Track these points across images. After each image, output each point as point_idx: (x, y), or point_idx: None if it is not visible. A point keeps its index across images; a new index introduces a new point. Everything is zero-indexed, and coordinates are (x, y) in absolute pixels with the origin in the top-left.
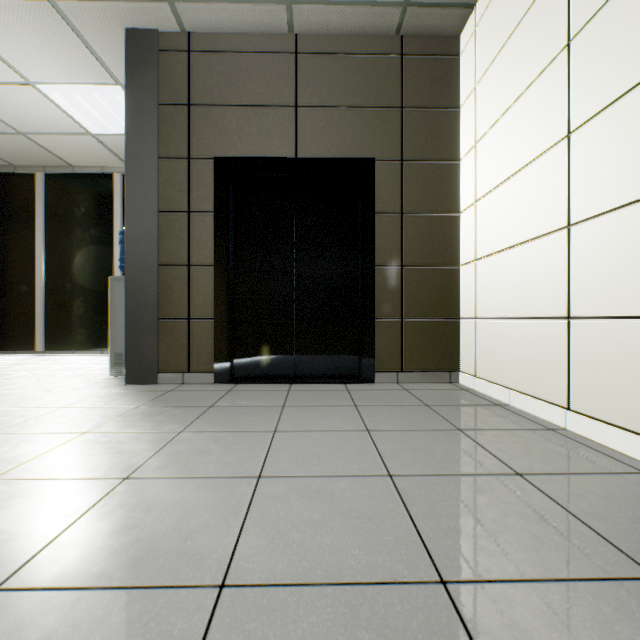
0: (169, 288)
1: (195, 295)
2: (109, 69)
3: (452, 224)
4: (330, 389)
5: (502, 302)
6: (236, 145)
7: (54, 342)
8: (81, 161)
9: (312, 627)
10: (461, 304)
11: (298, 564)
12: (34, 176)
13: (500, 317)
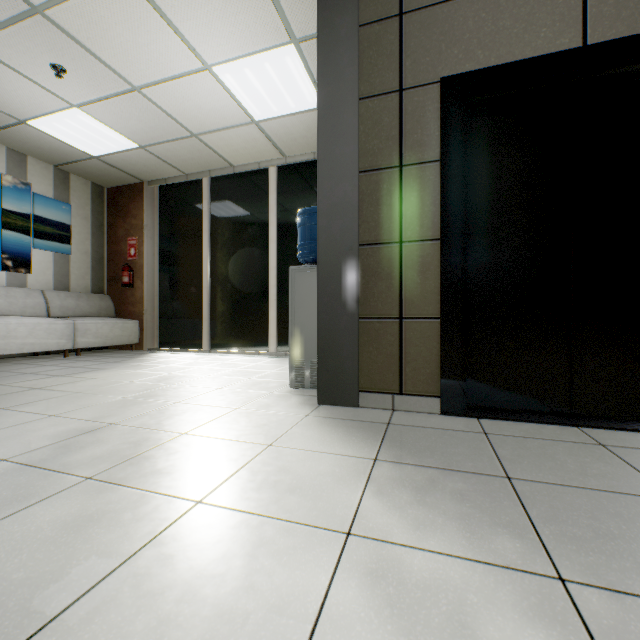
0: (372, 276)
1: (409, 284)
2: (286, 21)
3: None
4: None
5: None
6: (473, 53)
7: (217, 341)
8: (241, 159)
9: None
10: None
11: None
12: (201, 182)
13: None
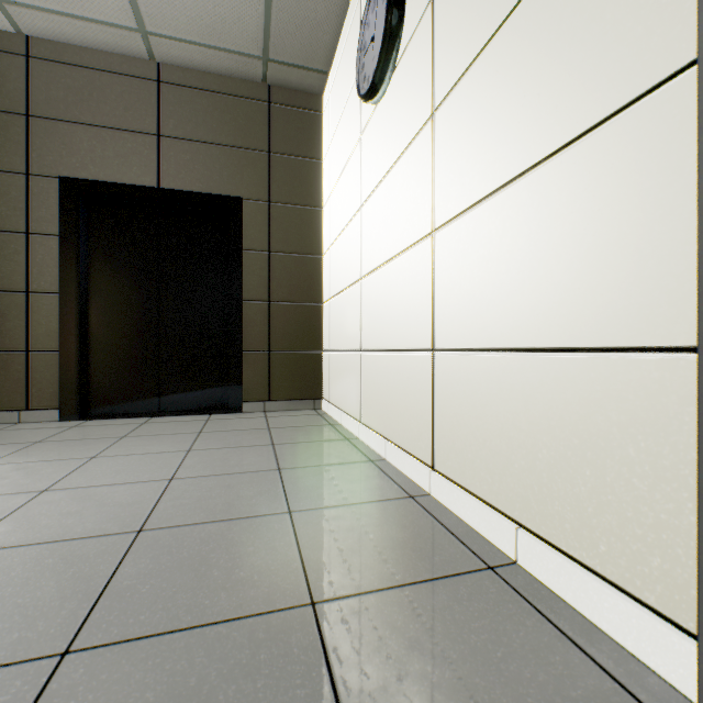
0: (1, 317)
1: (36, 325)
2: None
3: (317, 265)
4: (190, 420)
5: (339, 337)
6: (88, 167)
7: None
8: None
9: (12, 563)
10: (324, 338)
11: (31, 536)
12: None
13: (339, 350)
